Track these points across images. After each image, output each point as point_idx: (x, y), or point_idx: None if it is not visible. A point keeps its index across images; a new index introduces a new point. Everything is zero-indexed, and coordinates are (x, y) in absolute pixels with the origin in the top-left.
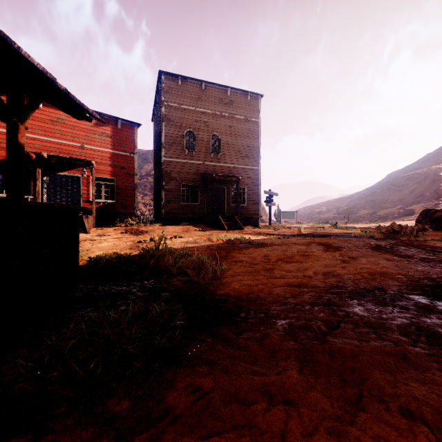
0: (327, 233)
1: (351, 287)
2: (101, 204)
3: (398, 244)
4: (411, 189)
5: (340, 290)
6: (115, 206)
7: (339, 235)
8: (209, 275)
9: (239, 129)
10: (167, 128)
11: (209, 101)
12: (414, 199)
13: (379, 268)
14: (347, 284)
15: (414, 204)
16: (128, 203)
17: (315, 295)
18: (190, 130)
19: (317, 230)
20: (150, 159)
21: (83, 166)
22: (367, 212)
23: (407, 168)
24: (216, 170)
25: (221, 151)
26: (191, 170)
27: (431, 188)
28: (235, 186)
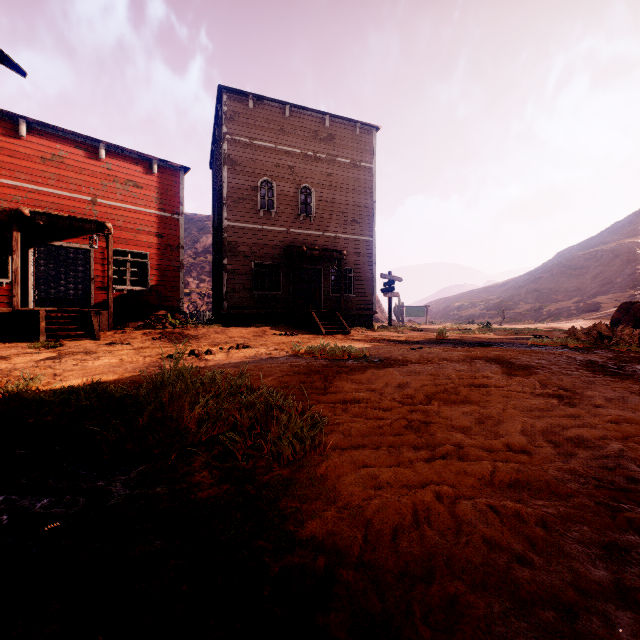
0: (484, 338)
1: None
2: (126, 293)
3: (624, 360)
4: (593, 273)
5: None
6: (148, 296)
7: (507, 343)
8: (284, 452)
9: (343, 179)
10: (231, 176)
11: (297, 135)
12: (598, 288)
13: None
14: (639, 481)
15: (599, 296)
16: (170, 292)
17: (598, 539)
18: (267, 179)
19: (463, 334)
20: (210, 229)
21: (92, 230)
22: (530, 307)
23: (587, 243)
24: (308, 242)
25: (315, 212)
26: (269, 242)
27: (624, 272)
28: (337, 267)
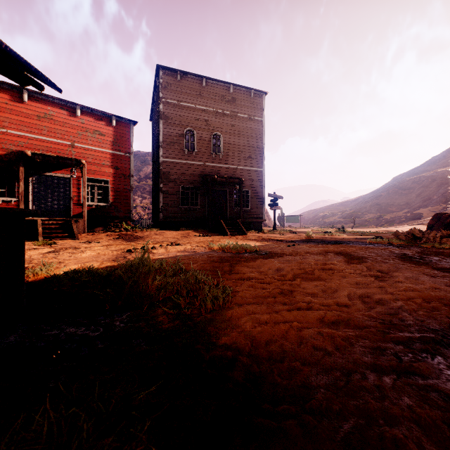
0: (338, 238)
1: (416, 327)
2: (94, 208)
3: (426, 253)
4: (417, 192)
5: (402, 333)
6: (109, 209)
7: (352, 242)
8: (208, 305)
9: (242, 128)
10: (165, 127)
11: (210, 99)
12: (421, 203)
13: (429, 290)
14: (405, 320)
15: (421, 208)
16: (123, 206)
17: (372, 345)
18: (190, 128)
19: (325, 235)
20: (149, 161)
21: (72, 165)
22: (373, 216)
23: (413, 171)
24: (218, 172)
25: (223, 151)
26: (191, 172)
27: (439, 192)
28: (238, 189)
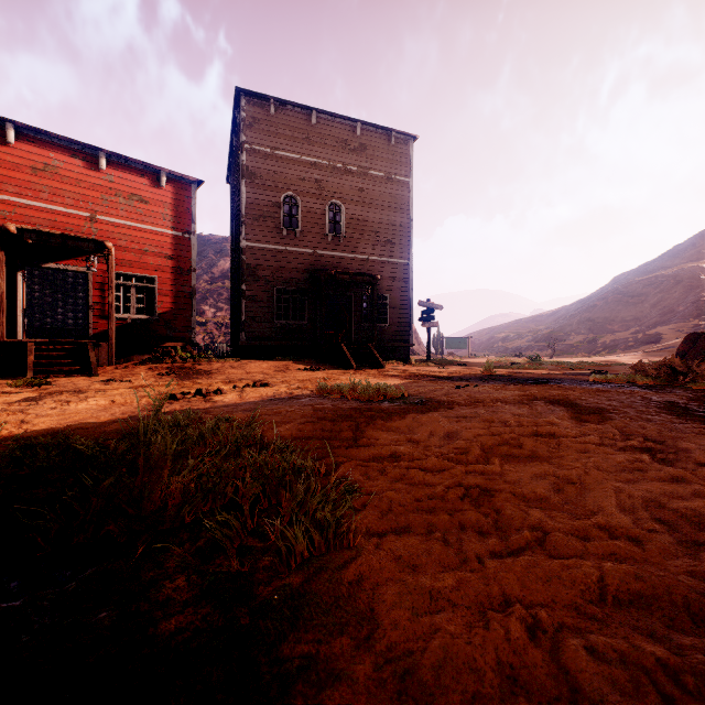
0: (536, 374)
1: None
2: (130, 323)
3: None
4: (653, 301)
5: None
6: (156, 325)
7: (564, 380)
8: (296, 547)
9: (376, 194)
10: (250, 190)
11: (324, 145)
12: (658, 318)
13: None
14: None
15: (660, 326)
16: (180, 321)
17: None
18: (291, 193)
19: (512, 368)
20: (228, 251)
21: (89, 251)
22: (583, 338)
23: (645, 268)
24: (336, 265)
25: (345, 232)
26: (293, 265)
27: (687, 300)
28: (370, 293)
